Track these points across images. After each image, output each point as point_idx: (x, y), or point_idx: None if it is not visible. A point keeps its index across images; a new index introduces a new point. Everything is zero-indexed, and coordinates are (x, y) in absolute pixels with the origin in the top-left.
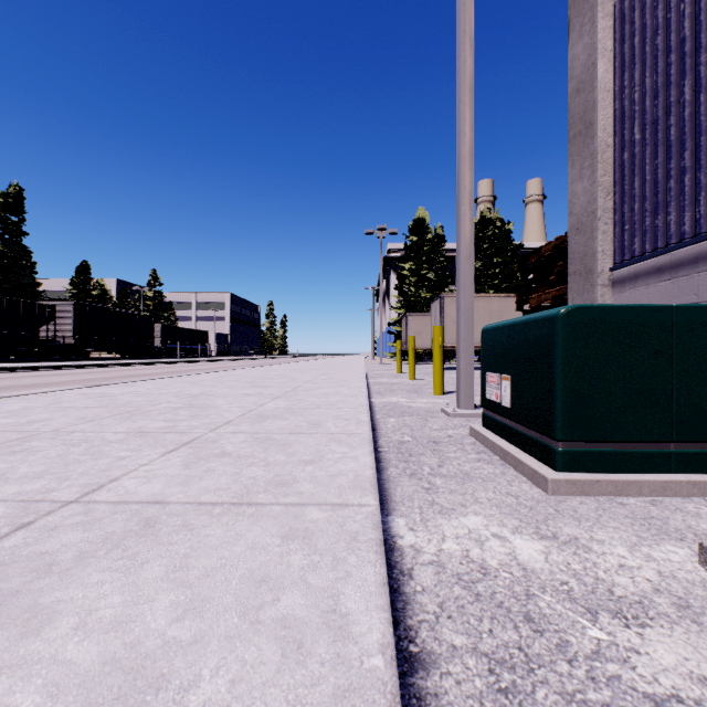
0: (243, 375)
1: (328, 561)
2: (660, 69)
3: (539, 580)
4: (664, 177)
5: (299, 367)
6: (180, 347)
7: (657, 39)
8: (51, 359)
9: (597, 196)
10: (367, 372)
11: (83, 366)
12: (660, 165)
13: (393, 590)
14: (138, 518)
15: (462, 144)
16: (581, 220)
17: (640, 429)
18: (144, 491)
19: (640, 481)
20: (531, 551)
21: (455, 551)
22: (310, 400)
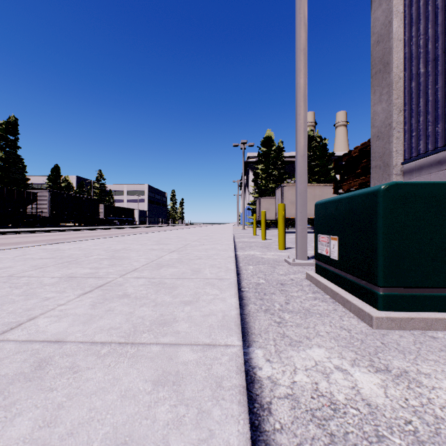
0: (153, 236)
1: (193, 415)
2: (439, 21)
3: (385, 418)
4: (443, 97)
5: (190, 231)
6: (116, 219)
7: (437, 0)
8: (34, 226)
9: (392, 113)
10: (234, 235)
11: (53, 230)
12: (439, 88)
13: (255, 427)
14: (34, 359)
15: (299, 77)
16: (380, 130)
17: (444, 278)
18: (51, 329)
19: (445, 318)
20: (371, 385)
21: (306, 384)
22: (195, 253)
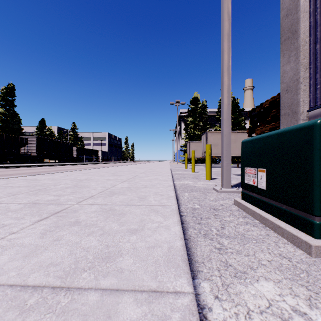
0: (111, 169)
1: None
2: None
3: None
4: None
5: (139, 166)
6: (85, 157)
7: None
8: (26, 162)
9: (299, 70)
10: (171, 169)
11: (39, 165)
12: None
13: None
14: None
15: (224, 42)
16: (289, 85)
17: None
18: None
19: None
20: None
21: None
22: (142, 183)
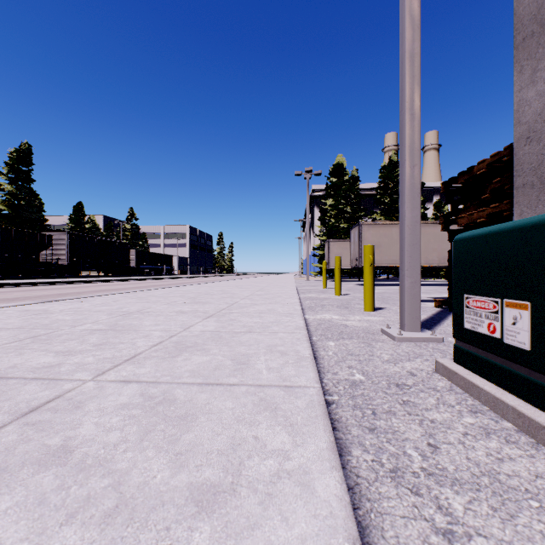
0: (190, 290)
1: None
2: None
3: None
4: None
5: (240, 283)
6: (150, 267)
7: None
8: (49, 277)
9: None
10: (297, 288)
11: (71, 282)
12: None
13: None
14: None
15: (407, 42)
16: (534, 127)
17: None
18: None
19: None
20: None
21: None
22: (243, 320)
